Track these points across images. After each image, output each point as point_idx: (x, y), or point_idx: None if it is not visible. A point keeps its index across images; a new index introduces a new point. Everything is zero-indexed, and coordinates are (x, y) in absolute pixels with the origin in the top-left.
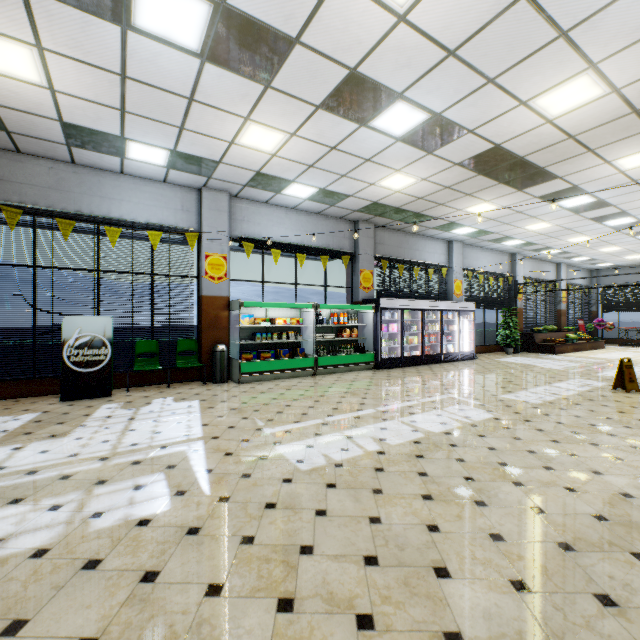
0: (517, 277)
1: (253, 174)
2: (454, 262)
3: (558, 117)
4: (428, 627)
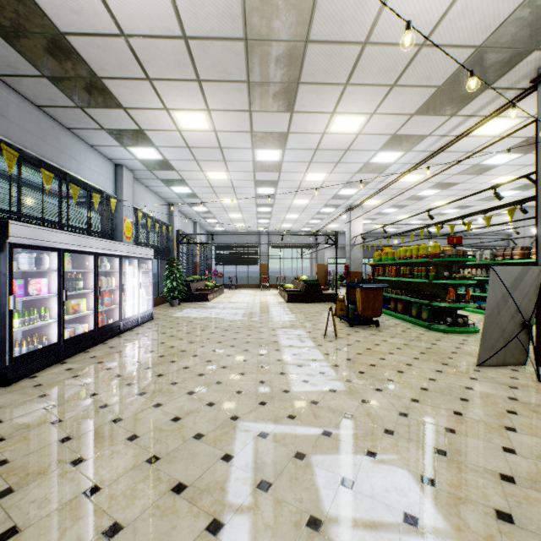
0: (175, 228)
1: None
2: (125, 194)
3: None
4: None
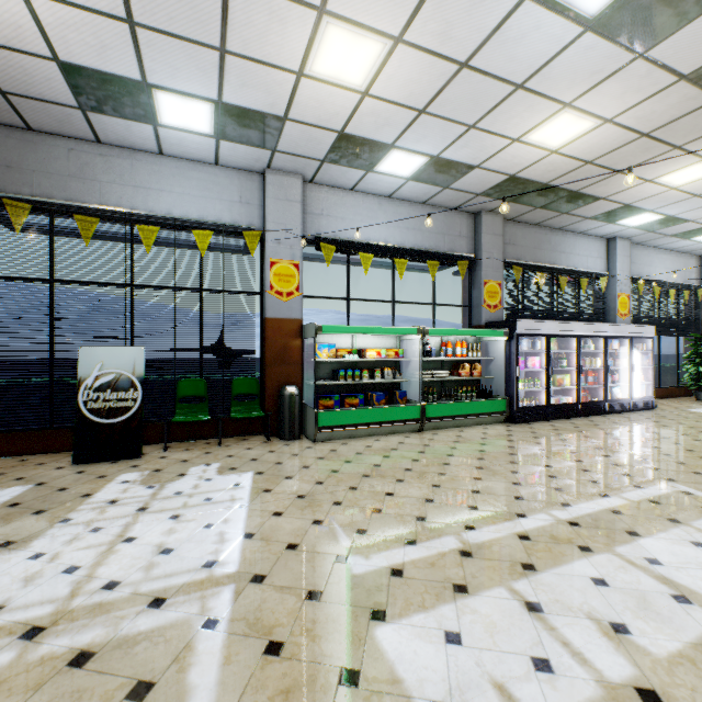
0: None
1: (334, 138)
2: (617, 268)
3: None
4: None
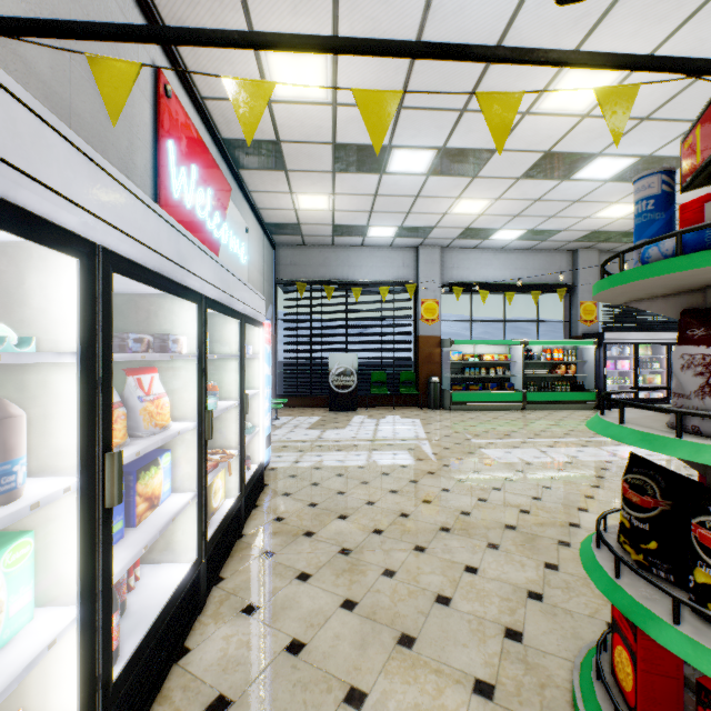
0: None
1: (462, 230)
2: None
3: None
4: (560, 519)
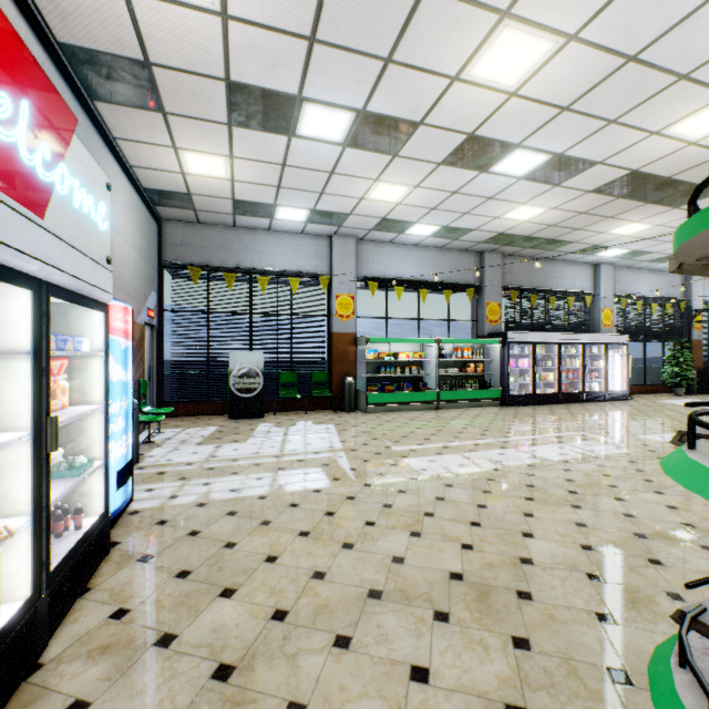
0: (693, 302)
1: (379, 220)
2: (601, 288)
3: (702, 138)
4: (509, 554)
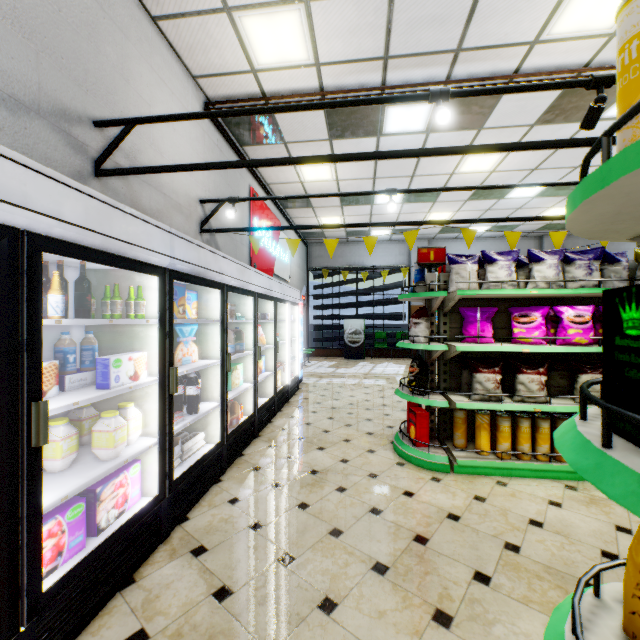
0: None
1: (440, 228)
2: None
3: None
4: None
